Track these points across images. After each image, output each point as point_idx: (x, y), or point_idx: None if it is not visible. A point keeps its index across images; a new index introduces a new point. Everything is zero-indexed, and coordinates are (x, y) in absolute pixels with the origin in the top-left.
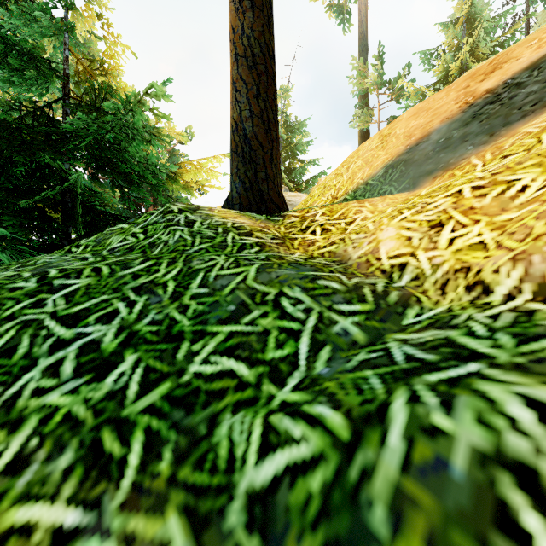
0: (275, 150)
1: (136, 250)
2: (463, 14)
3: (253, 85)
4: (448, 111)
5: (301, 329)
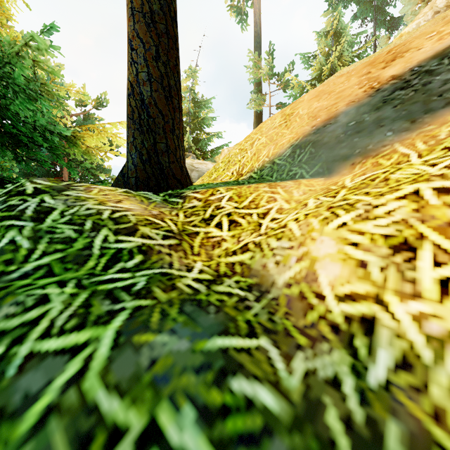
0: (177, 120)
1: None
2: (332, 29)
3: (152, 45)
4: (352, 94)
5: None
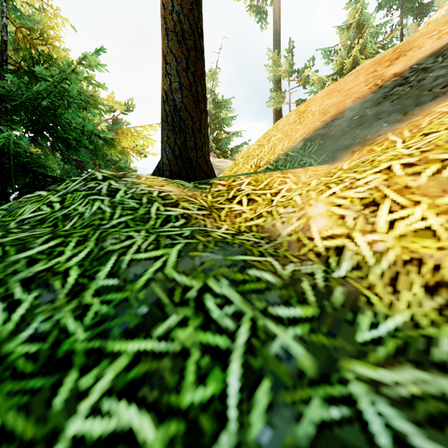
0: (203, 121)
1: (47, 223)
2: (354, 21)
3: (183, 59)
4: (359, 92)
5: (230, 348)
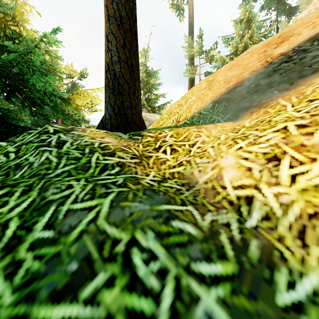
0: (136, 86)
1: (1, 171)
2: (245, 17)
3: (121, 38)
4: (254, 66)
5: (155, 315)
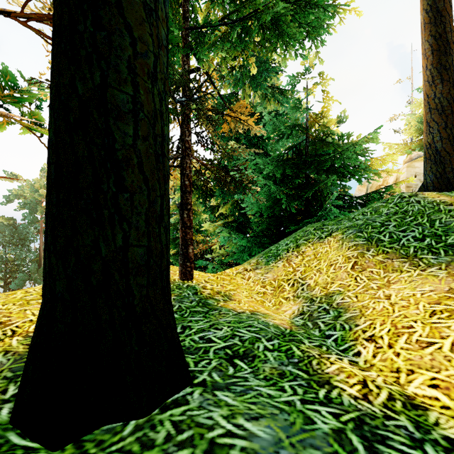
0: None
1: (399, 213)
2: None
3: (442, 123)
4: None
5: None
